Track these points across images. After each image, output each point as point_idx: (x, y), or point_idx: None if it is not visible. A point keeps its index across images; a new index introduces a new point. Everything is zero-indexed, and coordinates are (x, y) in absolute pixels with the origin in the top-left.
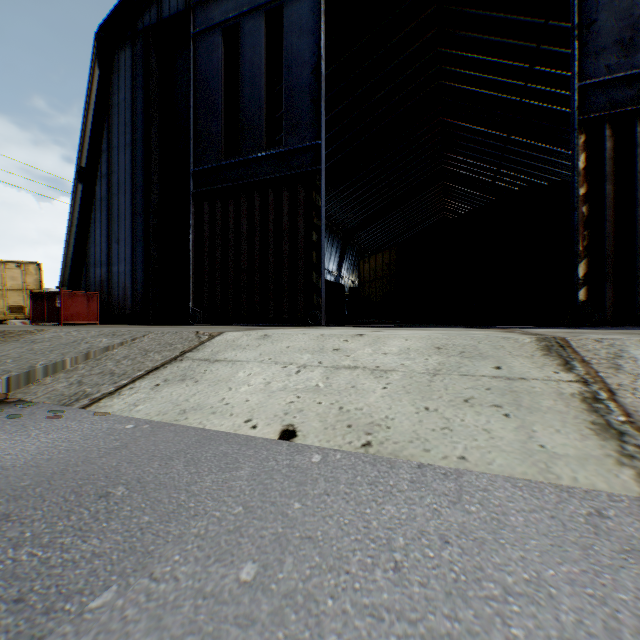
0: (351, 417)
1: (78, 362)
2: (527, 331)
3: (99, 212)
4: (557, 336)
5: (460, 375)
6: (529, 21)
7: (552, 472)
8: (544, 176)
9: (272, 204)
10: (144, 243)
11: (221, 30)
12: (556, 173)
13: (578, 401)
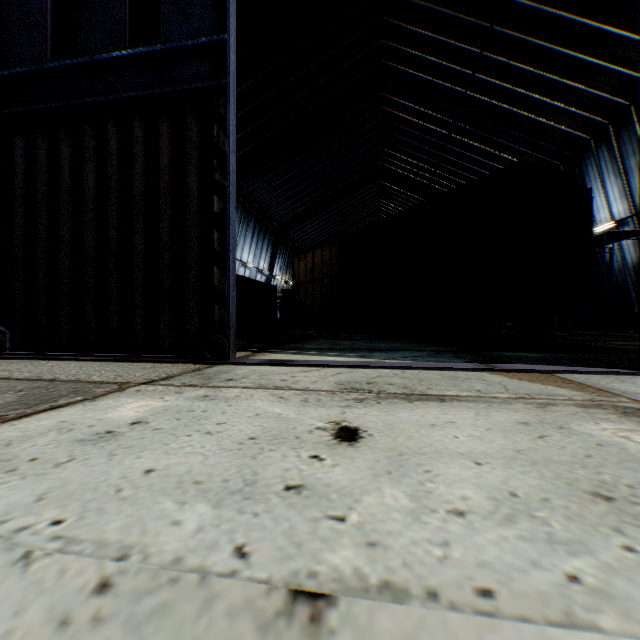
0: None
1: None
2: None
3: None
4: None
5: None
6: None
7: None
8: None
9: (141, 144)
10: None
11: None
12: None
13: None
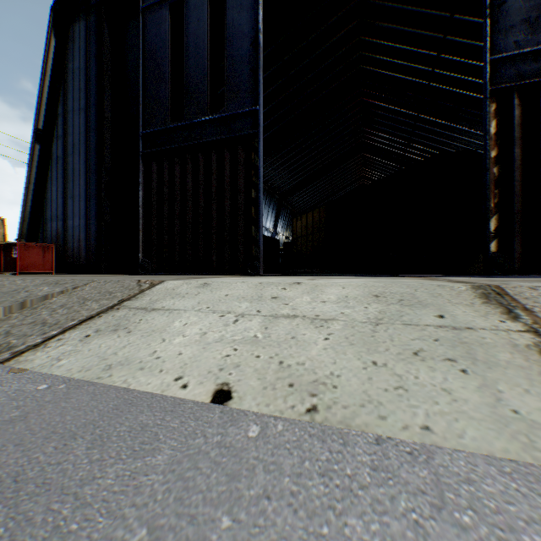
0: (292, 374)
1: (12, 311)
2: (450, 279)
3: (55, 171)
4: (489, 284)
5: (403, 324)
6: (437, 14)
7: (539, 448)
8: (447, 149)
9: (215, 164)
10: (97, 199)
11: (168, 5)
12: (457, 147)
13: (537, 354)
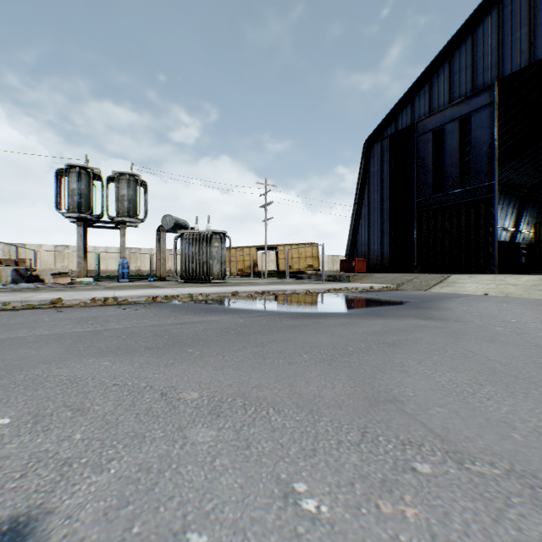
0: (502, 292)
1: (406, 283)
2: None
3: (363, 222)
4: None
5: (541, 286)
6: None
7: None
8: None
9: (463, 214)
10: (388, 235)
11: (432, 133)
12: None
13: None
